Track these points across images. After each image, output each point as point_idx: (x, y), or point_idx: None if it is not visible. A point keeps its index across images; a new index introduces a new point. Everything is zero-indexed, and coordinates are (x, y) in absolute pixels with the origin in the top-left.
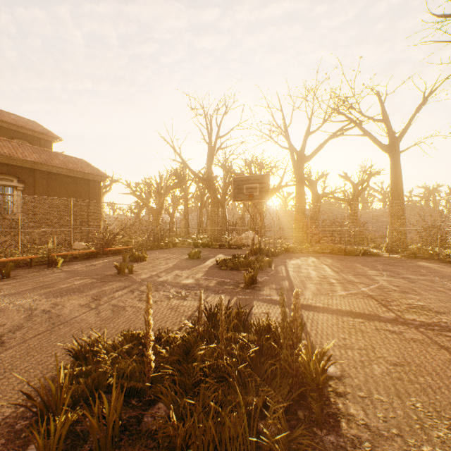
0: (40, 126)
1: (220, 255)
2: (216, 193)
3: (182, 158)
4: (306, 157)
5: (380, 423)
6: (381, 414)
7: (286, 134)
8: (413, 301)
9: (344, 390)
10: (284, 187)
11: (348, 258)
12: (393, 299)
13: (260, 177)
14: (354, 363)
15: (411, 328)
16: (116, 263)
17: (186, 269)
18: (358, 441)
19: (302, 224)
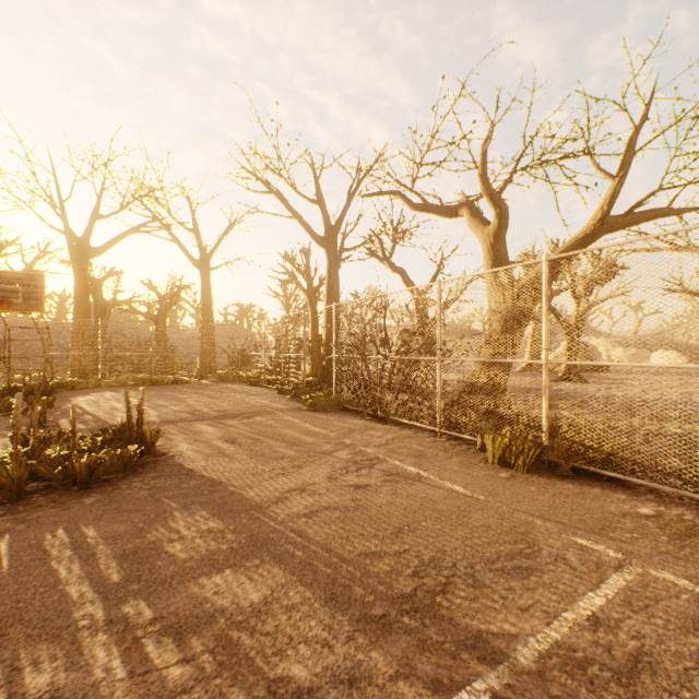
0: None
1: None
2: None
3: None
4: (95, 250)
5: (186, 449)
6: (186, 447)
7: (62, 210)
8: (212, 408)
9: (167, 447)
10: None
11: (157, 388)
12: (199, 410)
13: (26, 276)
14: (171, 439)
15: (208, 420)
16: None
17: None
18: (175, 455)
19: (87, 347)
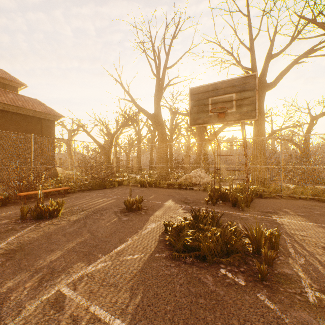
0: (6, 73)
1: (169, 202)
2: (164, 129)
3: (130, 95)
4: (268, 84)
5: None
6: None
7: (251, 49)
8: None
9: None
10: (231, 125)
11: None
12: None
13: (238, 81)
14: None
15: None
16: (7, 222)
17: (101, 254)
18: None
19: (263, 161)
